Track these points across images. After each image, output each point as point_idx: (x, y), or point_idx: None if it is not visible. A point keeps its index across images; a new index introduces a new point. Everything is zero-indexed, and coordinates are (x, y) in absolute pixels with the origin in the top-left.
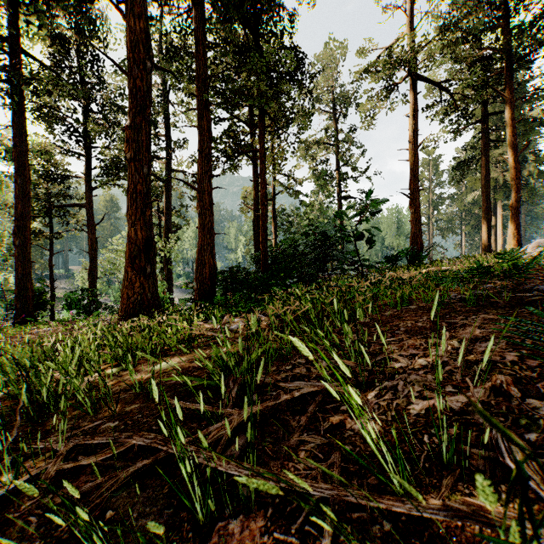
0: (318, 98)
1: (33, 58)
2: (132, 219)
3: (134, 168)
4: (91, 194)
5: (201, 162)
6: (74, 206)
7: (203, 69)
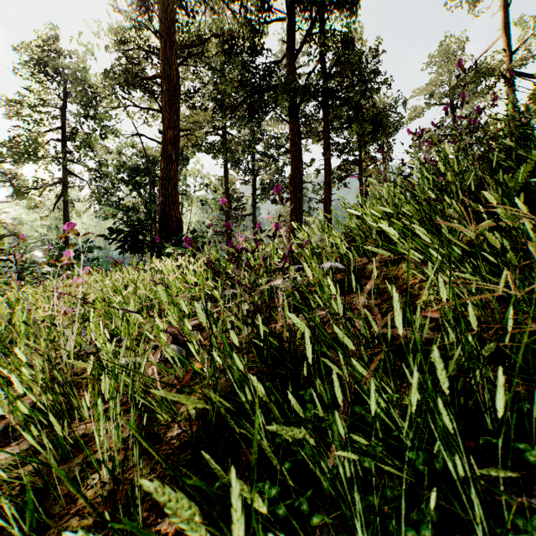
0: (432, 94)
1: (232, 135)
2: (292, 221)
3: (293, 196)
4: (254, 207)
5: (325, 188)
6: (245, 215)
7: (326, 139)
